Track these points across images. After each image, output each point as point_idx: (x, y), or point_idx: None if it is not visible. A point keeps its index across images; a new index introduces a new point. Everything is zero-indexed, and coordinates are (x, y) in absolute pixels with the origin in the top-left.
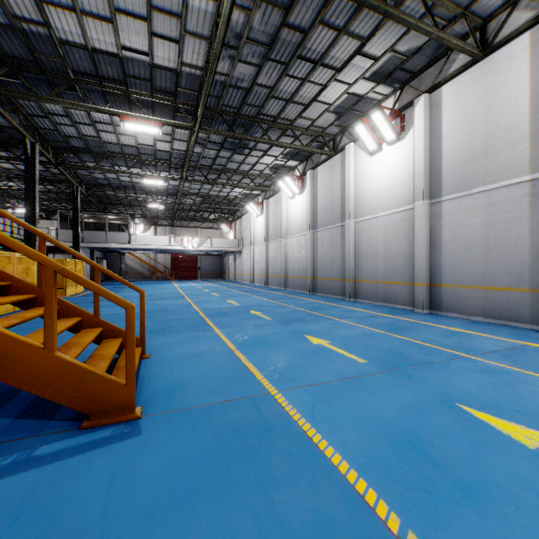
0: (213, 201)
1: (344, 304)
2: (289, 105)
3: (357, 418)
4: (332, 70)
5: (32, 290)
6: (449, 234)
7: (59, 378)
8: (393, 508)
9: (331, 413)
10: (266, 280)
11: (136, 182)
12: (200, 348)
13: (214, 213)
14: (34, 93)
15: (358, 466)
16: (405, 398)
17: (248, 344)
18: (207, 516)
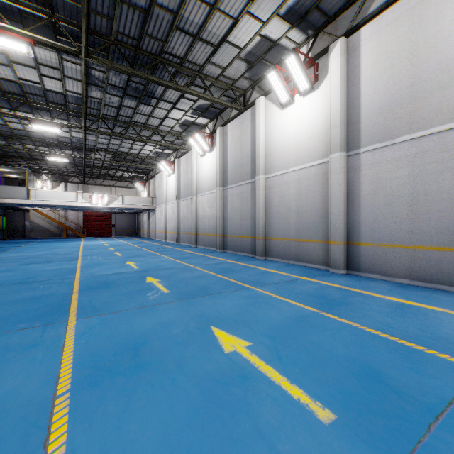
0: (125, 159)
1: (256, 263)
2: (196, 44)
3: None
4: None
5: None
6: (369, 188)
7: None
8: None
9: None
10: (178, 237)
11: (31, 131)
12: None
13: (127, 172)
14: None
15: None
16: None
17: (104, 367)
18: None
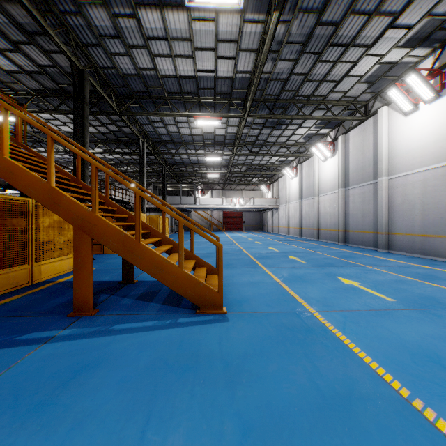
0: (255, 169)
1: (376, 254)
2: (321, 84)
3: (381, 335)
4: (363, 47)
5: (159, 235)
6: None
7: (185, 284)
8: (405, 386)
9: (359, 329)
10: (300, 231)
11: (200, 159)
12: (254, 279)
13: (255, 178)
14: (146, 112)
15: (379, 361)
16: (429, 329)
17: (290, 279)
18: (276, 364)
